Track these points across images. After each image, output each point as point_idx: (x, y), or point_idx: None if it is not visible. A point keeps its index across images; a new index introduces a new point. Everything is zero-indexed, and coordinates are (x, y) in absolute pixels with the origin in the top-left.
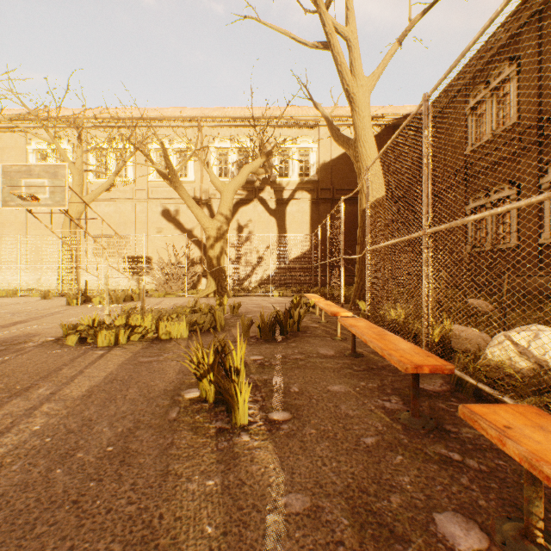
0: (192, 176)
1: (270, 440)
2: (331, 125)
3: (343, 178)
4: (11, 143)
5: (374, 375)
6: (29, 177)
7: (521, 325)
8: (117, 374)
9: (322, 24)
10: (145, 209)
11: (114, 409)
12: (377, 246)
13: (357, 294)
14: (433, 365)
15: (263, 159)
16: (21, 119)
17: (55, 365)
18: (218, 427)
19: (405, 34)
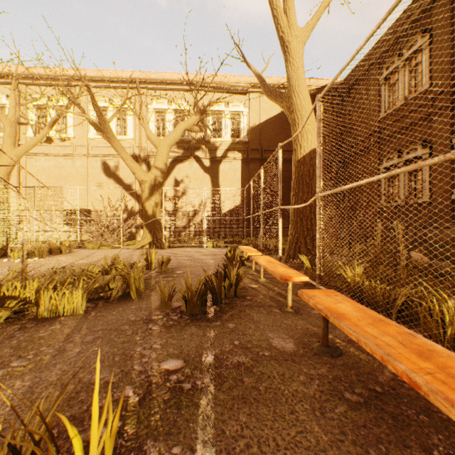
0: (131, 134)
1: None
2: (263, 81)
3: (271, 140)
4: None
5: (398, 426)
6: None
7: None
8: None
9: None
10: (85, 164)
11: None
12: (338, 189)
13: (292, 246)
14: None
15: (197, 117)
16: None
17: None
18: None
19: None
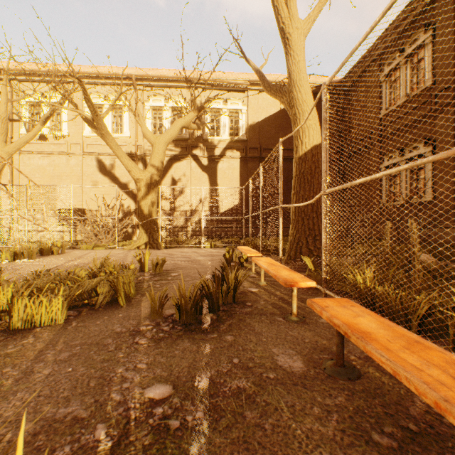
0: (127, 132)
1: None
2: (262, 76)
3: (270, 139)
4: None
5: None
6: None
7: None
8: None
9: None
10: (80, 163)
11: None
12: (347, 185)
13: (293, 246)
14: None
15: (194, 114)
16: None
17: None
18: None
19: None
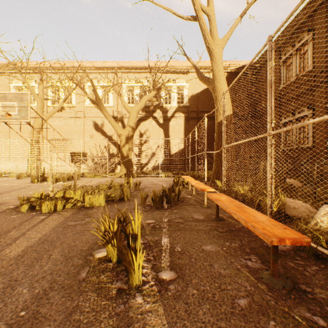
0: (111, 103)
1: (160, 302)
2: (197, 70)
3: (204, 104)
4: (0, 82)
5: (235, 236)
6: (5, 101)
7: (324, 197)
8: (49, 235)
9: (192, 4)
10: (83, 123)
11: (37, 269)
12: (231, 145)
13: (215, 175)
14: (293, 238)
15: (155, 92)
16: (5, 67)
17: (7, 228)
18: (117, 288)
19: (245, 11)
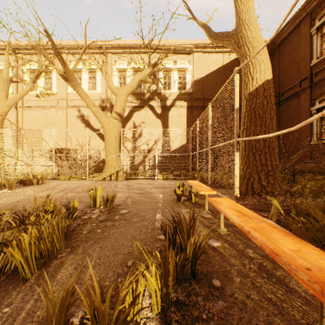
0: (99, 89)
1: None
2: (208, 28)
3: (211, 91)
4: None
5: None
6: None
7: None
8: None
9: None
10: (65, 113)
11: None
12: None
13: (244, 181)
14: None
15: (150, 69)
16: None
17: None
18: None
19: None
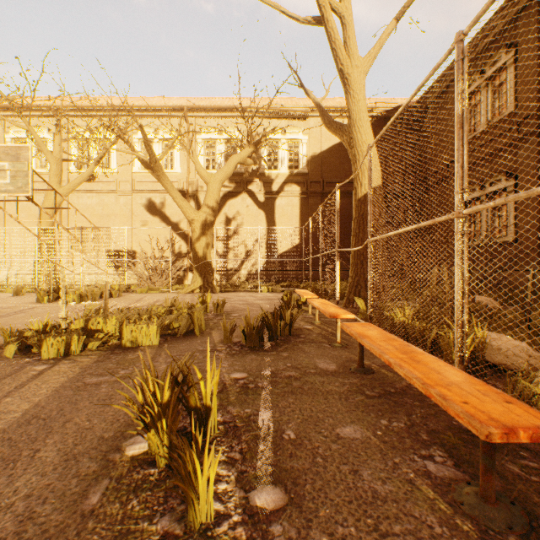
0: (178, 168)
1: None
2: (322, 111)
3: (334, 171)
4: None
5: (396, 406)
6: None
7: None
8: (44, 406)
9: None
10: (130, 201)
11: (2, 485)
12: (383, 236)
13: (352, 290)
14: (535, 427)
15: (251, 149)
16: None
17: None
18: (161, 532)
19: (404, 10)
